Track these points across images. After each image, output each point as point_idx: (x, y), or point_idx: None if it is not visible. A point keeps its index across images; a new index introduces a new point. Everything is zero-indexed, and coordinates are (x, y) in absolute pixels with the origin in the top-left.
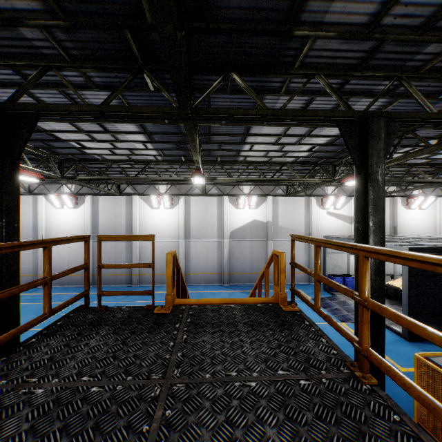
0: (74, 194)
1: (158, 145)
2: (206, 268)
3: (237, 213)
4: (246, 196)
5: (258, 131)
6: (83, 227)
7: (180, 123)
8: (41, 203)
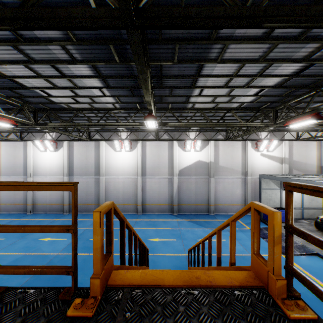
0: (54, 140)
1: (114, 91)
2: (158, 200)
3: (184, 154)
4: (192, 141)
5: (210, 71)
6: (61, 166)
7: (131, 62)
8: (29, 147)
